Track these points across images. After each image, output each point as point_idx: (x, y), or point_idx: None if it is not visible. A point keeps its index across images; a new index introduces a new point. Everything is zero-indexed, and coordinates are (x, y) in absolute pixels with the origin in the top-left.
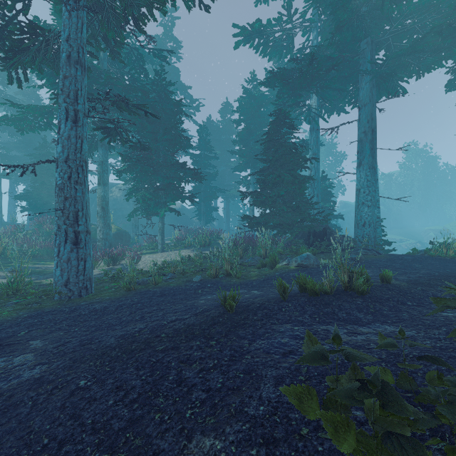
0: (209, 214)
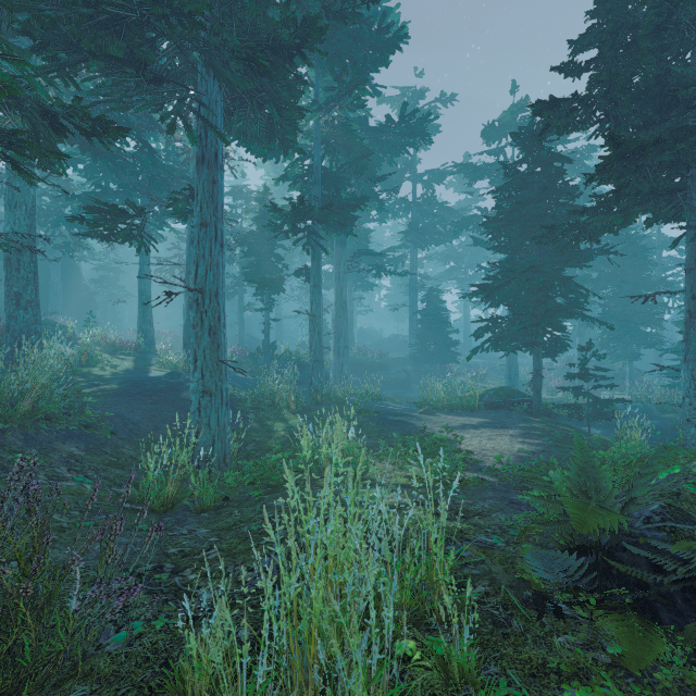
0: None
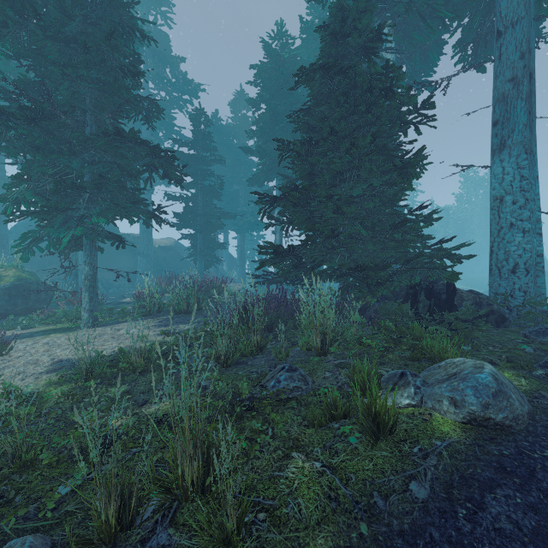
0: (210, 252)
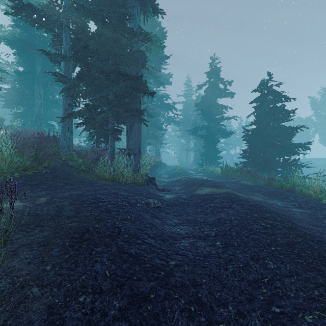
0: None
